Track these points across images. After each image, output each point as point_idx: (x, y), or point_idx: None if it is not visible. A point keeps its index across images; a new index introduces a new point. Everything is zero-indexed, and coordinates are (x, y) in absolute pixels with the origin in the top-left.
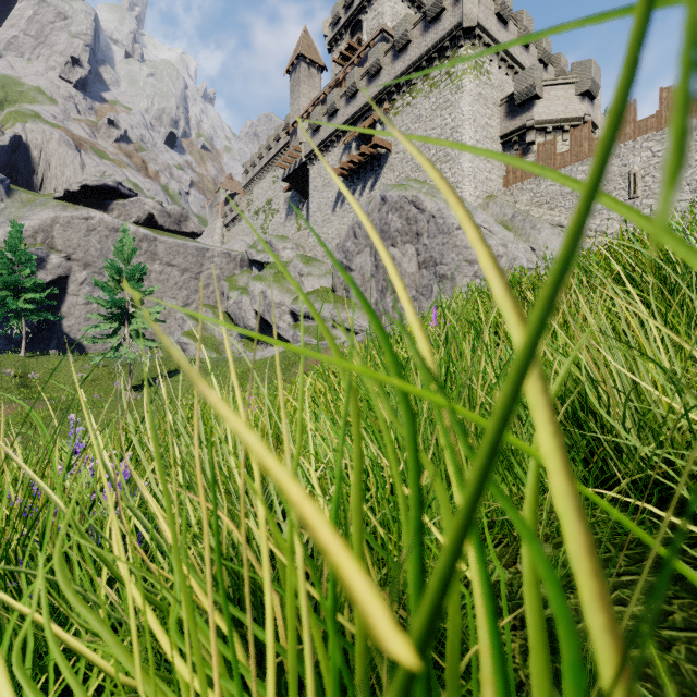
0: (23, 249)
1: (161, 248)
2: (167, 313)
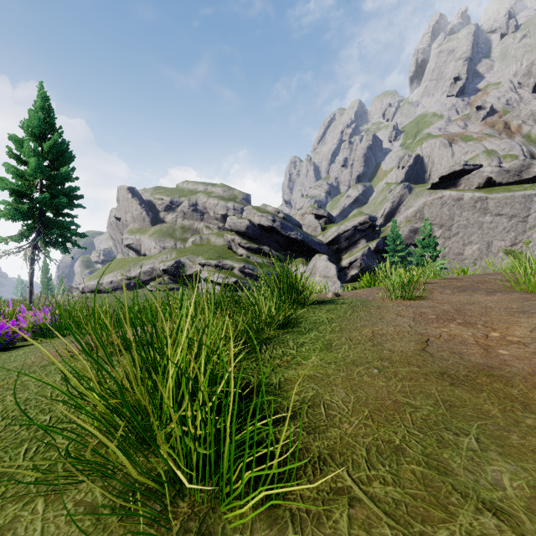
0: (397, 232)
1: (491, 204)
2: (496, 252)
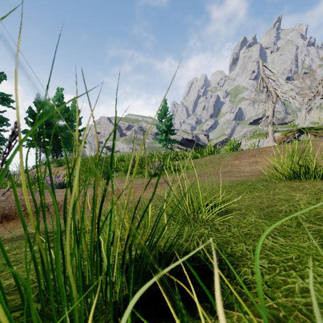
0: None
1: None
2: None
